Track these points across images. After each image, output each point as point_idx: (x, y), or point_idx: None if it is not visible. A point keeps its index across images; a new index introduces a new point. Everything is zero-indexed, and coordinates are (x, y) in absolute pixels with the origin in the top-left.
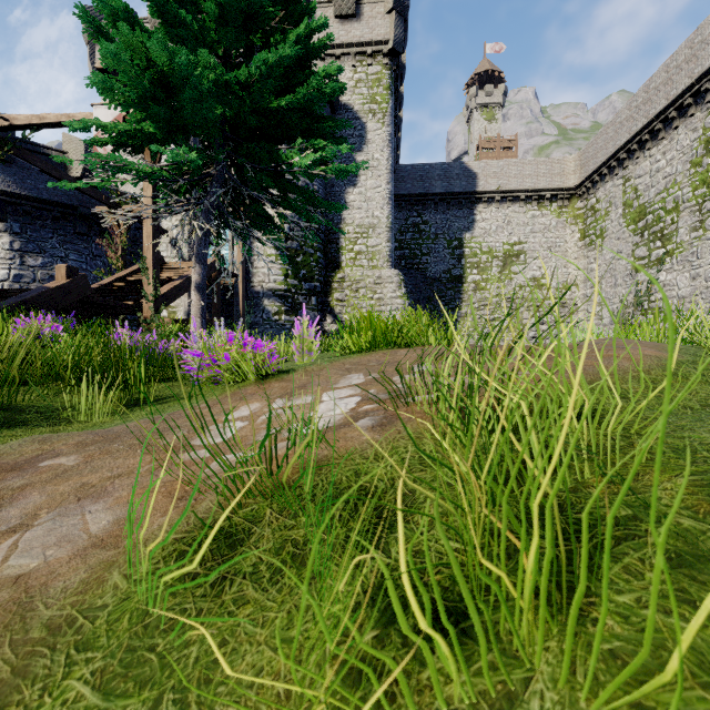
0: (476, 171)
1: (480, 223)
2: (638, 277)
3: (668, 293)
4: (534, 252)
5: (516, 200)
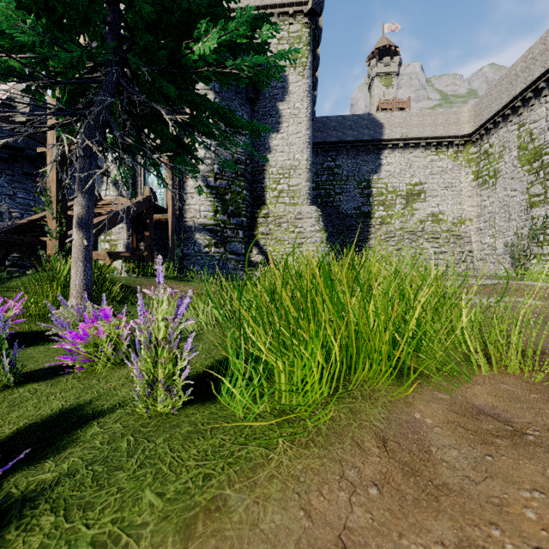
0: (382, 121)
1: (386, 166)
2: (533, 213)
3: None
4: (432, 191)
5: (417, 146)
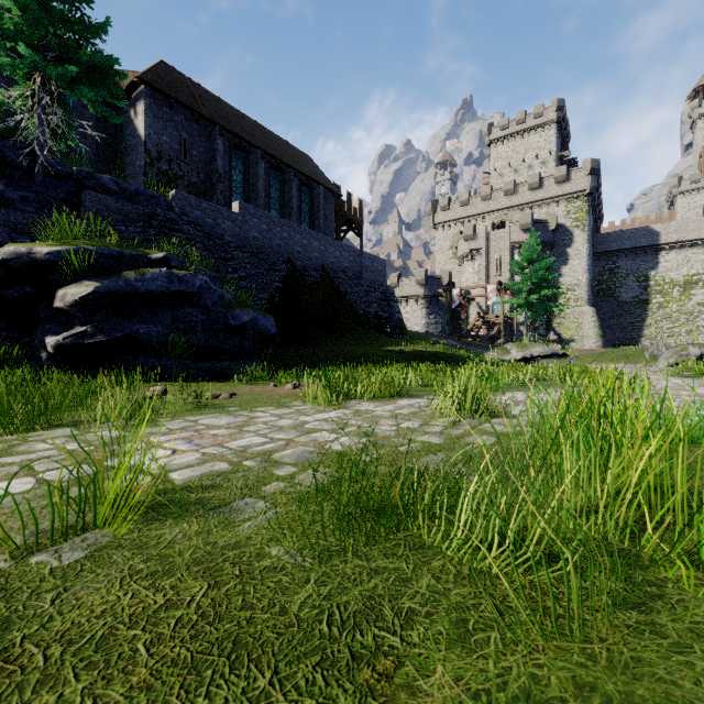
0: (658, 231)
1: (663, 264)
2: None
3: None
4: None
5: (694, 245)
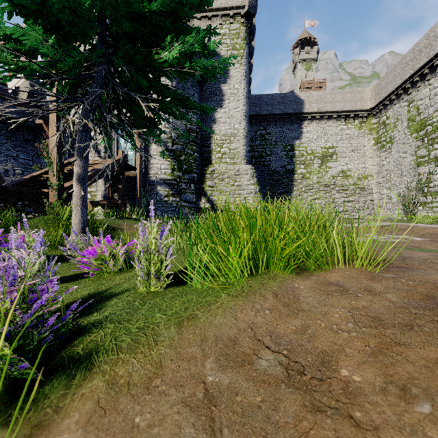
0: (303, 98)
1: (306, 134)
2: (419, 170)
3: None
4: (342, 153)
5: (330, 118)
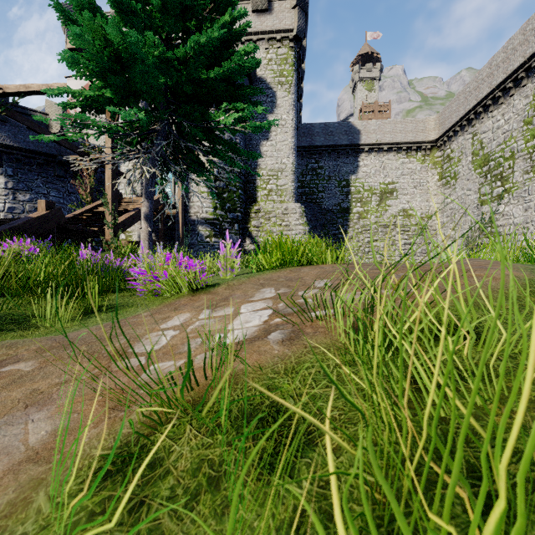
0: (359, 128)
1: (363, 168)
2: (483, 209)
3: (506, 221)
4: (403, 190)
5: (390, 150)
